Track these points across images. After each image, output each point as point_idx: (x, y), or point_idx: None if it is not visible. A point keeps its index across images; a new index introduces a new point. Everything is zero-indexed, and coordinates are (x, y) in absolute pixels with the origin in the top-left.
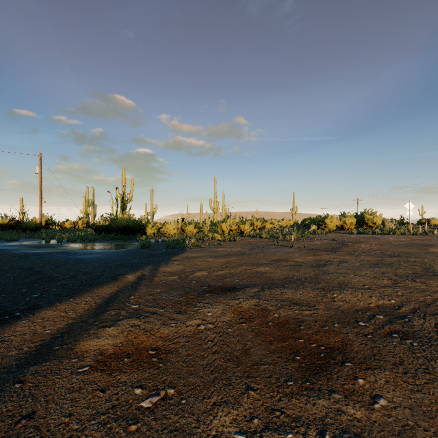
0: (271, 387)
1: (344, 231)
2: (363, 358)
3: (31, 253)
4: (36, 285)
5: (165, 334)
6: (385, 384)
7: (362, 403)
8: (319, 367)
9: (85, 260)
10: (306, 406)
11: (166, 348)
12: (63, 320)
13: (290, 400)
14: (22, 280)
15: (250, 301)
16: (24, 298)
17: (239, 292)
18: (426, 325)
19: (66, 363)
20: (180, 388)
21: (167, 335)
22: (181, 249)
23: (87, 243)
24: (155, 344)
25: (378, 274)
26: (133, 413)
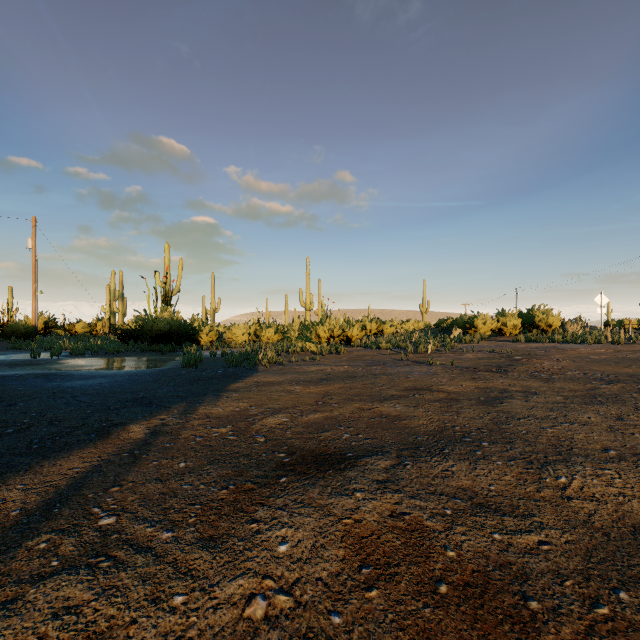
0: None
1: (504, 338)
2: None
3: None
4: None
5: None
6: None
7: None
8: None
9: (72, 391)
10: None
11: None
12: None
13: None
14: None
15: (379, 501)
16: None
17: (352, 471)
18: None
19: None
20: None
21: None
22: (250, 368)
23: (100, 358)
24: None
25: (611, 419)
26: None
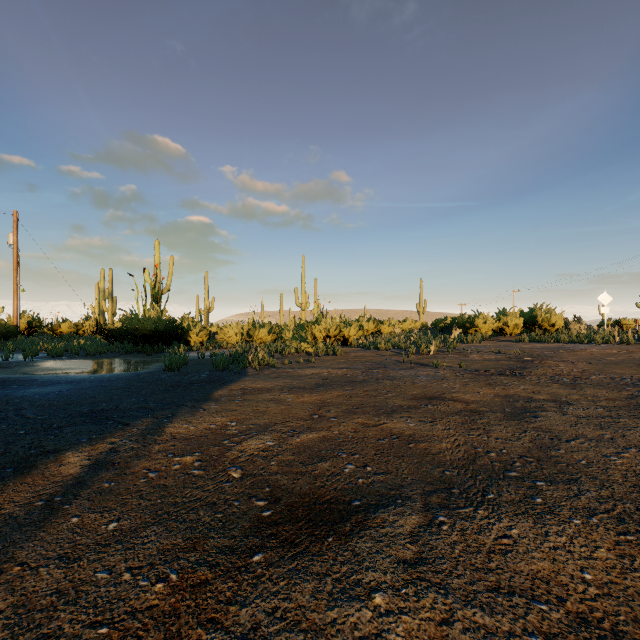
0: None
1: (506, 338)
2: None
3: None
4: None
5: None
6: None
7: None
8: None
9: (20, 402)
10: None
11: None
12: None
13: None
14: None
15: (415, 616)
16: None
17: (364, 541)
18: None
19: None
20: None
21: None
22: (238, 372)
23: (78, 360)
24: None
25: None
26: None
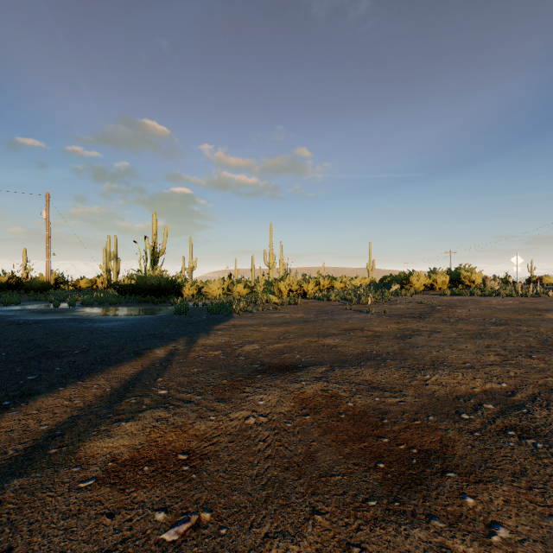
0: (345, 510)
1: (434, 292)
2: (471, 465)
3: (34, 320)
4: (35, 362)
5: (201, 431)
6: (504, 506)
7: (474, 534)
8: (412, 480)
9: (103, 329)
10: (396, 540)
11: (202, 452)
12: (65, 411)
13: (373, 530)
14: (18, 356)
15: (315, 385)
16: (16, 381)
17: (301, 372)
18: (552, 418)
19: (63, 473)
20: (219, 511)
21: (204, 433)
22: (227, 315)
23: (107, 308)
24: (186, 446)
25: (481, 347)
26: (151, 551)
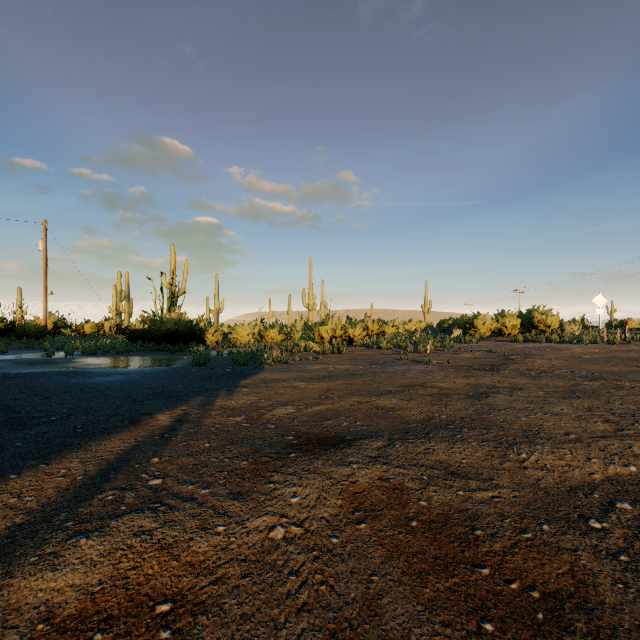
0: None
1: (503, 338)
2: (637, 628)
3: (15, 374)
4: None
5: (200, 555)
6: None
7: None
8: None
9: (97, 386)
10: None
11: (197, 597)
12: (6, 516)
13: None
14: None
15: (371, 469)
16: None
17: (350, 449)
18: None
19: None
20: None
21: (204, 558)
22: (256, 367)
23: (112, 358)
24: (173, 585)
25: (581, 410)
26: None
